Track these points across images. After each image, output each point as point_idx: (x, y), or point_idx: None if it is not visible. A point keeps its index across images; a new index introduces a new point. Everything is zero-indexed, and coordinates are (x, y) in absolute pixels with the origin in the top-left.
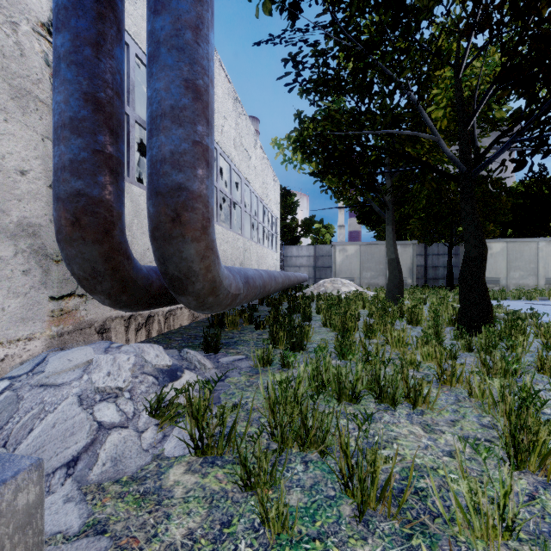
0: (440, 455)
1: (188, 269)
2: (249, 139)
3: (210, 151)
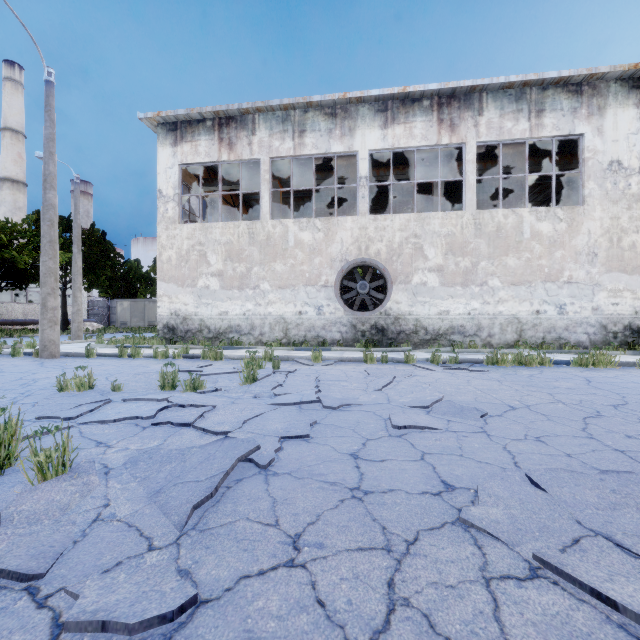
0: None
1: None
2: None
3: None
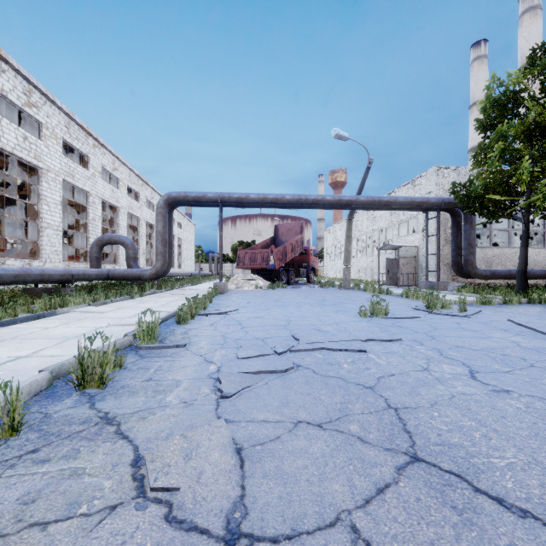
0: None
1: (469, 271)
2: None
3: (473, 252)
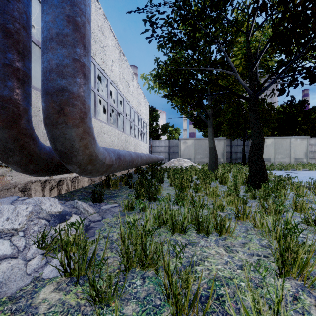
0: (235, 268)
1: (70, 146)
2: (129, 75)
3: (87, 67)
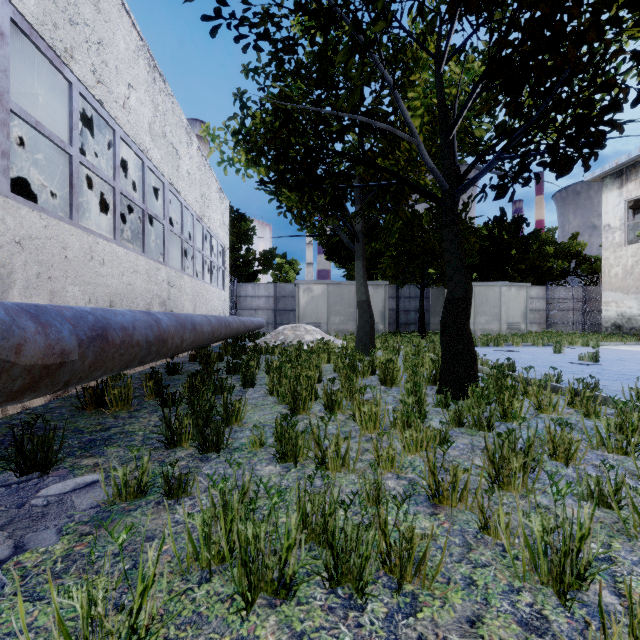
0: None
1: None
2: (178, 131)
3: None
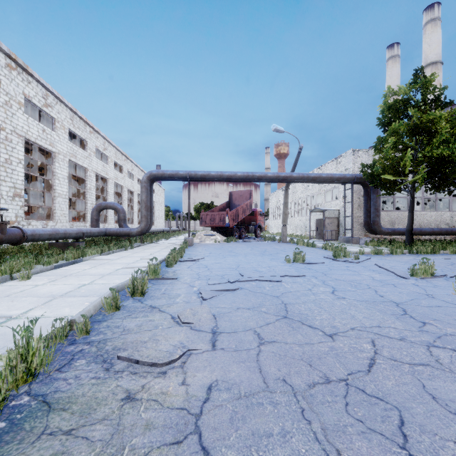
0: None
1: (375, 229)
2: None
3: (378, 215)
